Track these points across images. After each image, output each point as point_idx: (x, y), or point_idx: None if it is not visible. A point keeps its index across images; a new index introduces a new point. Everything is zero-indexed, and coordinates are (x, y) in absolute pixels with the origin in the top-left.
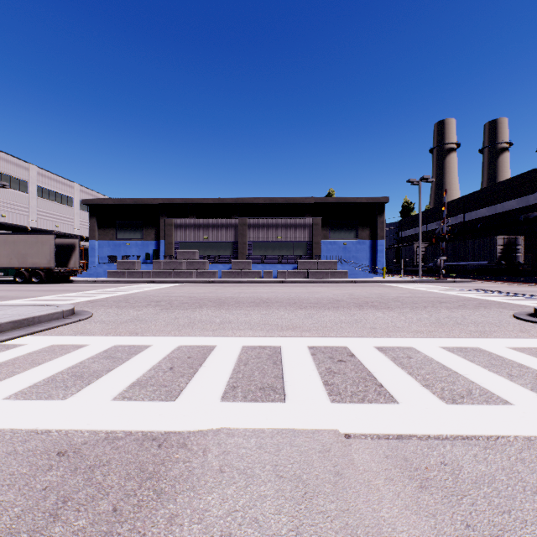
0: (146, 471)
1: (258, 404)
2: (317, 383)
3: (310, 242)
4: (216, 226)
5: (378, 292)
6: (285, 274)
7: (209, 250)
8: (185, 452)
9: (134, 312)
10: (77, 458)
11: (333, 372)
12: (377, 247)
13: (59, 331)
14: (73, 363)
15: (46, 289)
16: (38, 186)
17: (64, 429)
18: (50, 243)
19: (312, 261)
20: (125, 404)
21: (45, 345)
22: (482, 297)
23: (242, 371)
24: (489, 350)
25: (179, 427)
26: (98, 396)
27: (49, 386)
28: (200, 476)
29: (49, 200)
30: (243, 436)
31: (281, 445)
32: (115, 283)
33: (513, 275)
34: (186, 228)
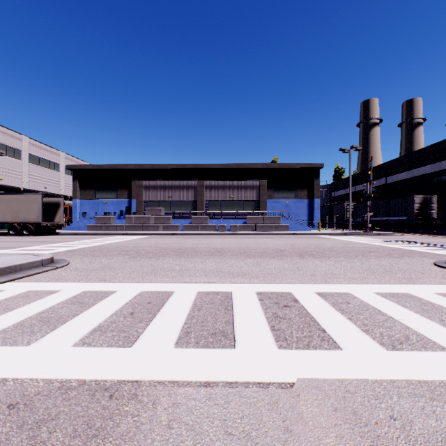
0: (93, 426)
1: (209, 351)
2: (265, 329)
3: (257, 201)
4: (179, 188)
5: (315, 243)
6: (237, 228)
7: (173, 207)
8: (134, 404)
9: (106, 260)
10: (26, 411)
11: (279, 317)
12: (313, 205)
13: (37, 278)
14: (43, 308)
15: (34, 240)
16: (29, 154)
17: (20, 377)
18: (39, 202)
19: (259, 216)
20: (84, 350)
21: (22, 291)
22: (404, 247)
23: (196, 316)
24: (418, 295)
25: (132, 375)
26: (60, 342)
27: (17, 331)
28: (148, 433)
29: (39, 166)
30: (194, 386)
31: (230, 396)
32: (93, 235)
33: (428, 228)
34: (154, 189)
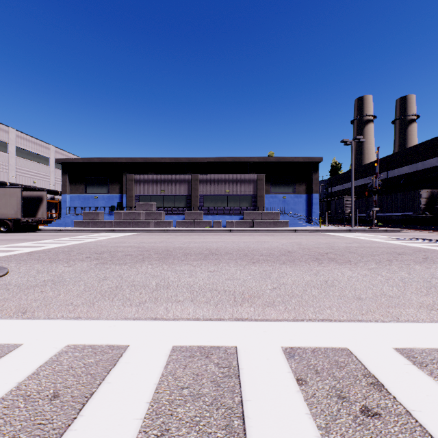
0: None
1: None
2: None
3: (254, 196)
4: (172, 182)
5: (324, 241)
6: (233, 224)
7: (165, 202)
8: None
9: (62, 269)
10: None
11: None
12: (312, 201)
13: None
14: None
15: (7, 238)
16: (17, 147)
17: None
18: (17, 195)
19: (257, 212)
20: None
21: None
22: (433, 247)
23: None
24: None
25: None
26: None
27: None
28: None
29: (28, 160)
30: None
31: None
32: (78, 232)
33: (436, 225)
34: (145, 183)
